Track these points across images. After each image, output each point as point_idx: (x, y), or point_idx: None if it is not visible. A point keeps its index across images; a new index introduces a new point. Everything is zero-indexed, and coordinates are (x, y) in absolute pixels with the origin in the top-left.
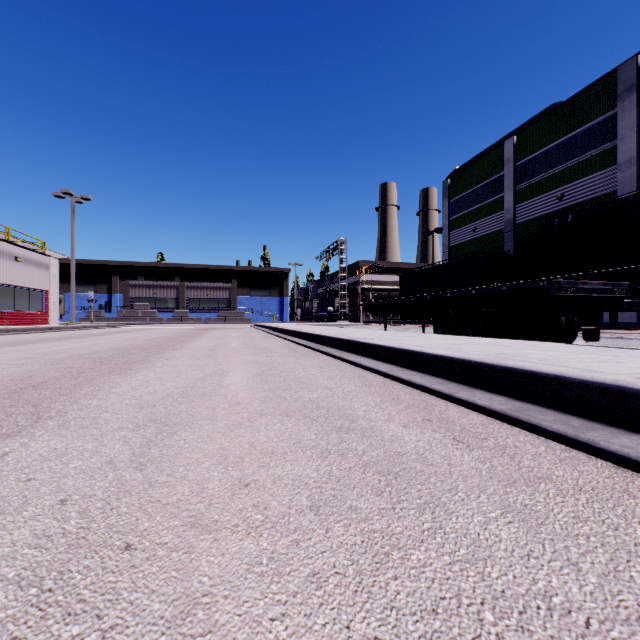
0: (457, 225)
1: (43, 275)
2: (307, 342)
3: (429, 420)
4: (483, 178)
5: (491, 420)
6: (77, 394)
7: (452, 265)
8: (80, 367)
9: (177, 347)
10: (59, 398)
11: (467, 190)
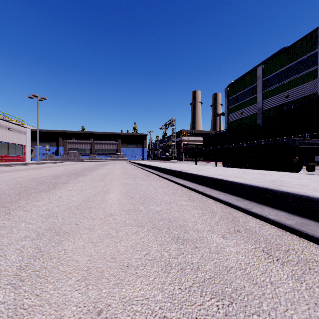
0: (232, 111)
1: (23, 137)
2: (155, 172)
3: (239, 231)
4: (246, 87)
5: (282, 231)
6: (14, 206)
7: (230, 131)
8: (27, 187)
9: (86, 174)
10: (1, 210)
11: (237, 93)
